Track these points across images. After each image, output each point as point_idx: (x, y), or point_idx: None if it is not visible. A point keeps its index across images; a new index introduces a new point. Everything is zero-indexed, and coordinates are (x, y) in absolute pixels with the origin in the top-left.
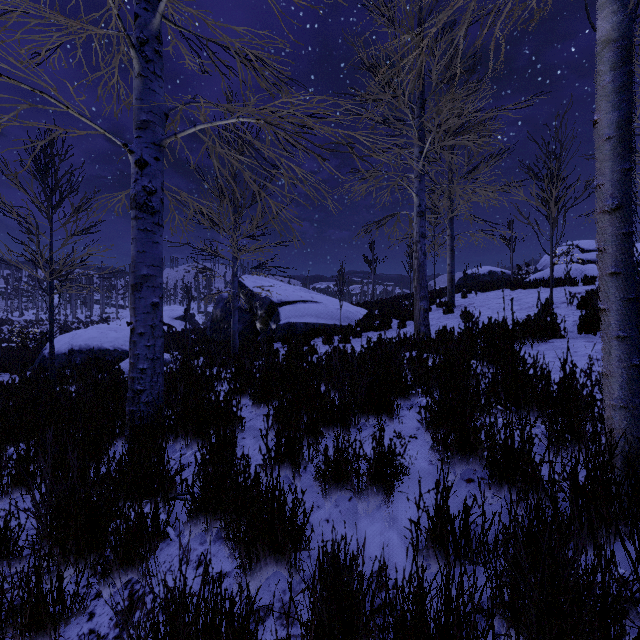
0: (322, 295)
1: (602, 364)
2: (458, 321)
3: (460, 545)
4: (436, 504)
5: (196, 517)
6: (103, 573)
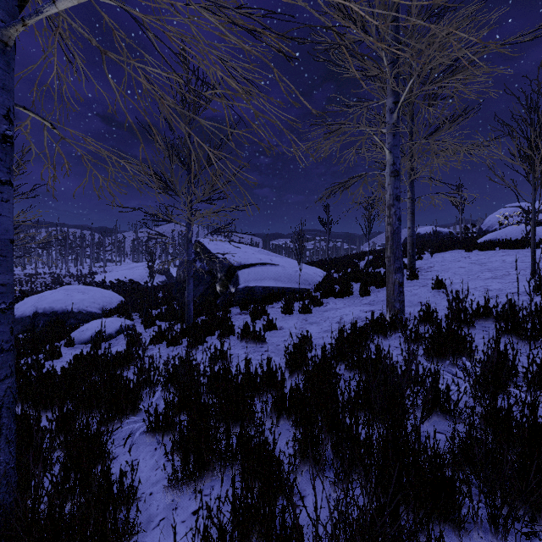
0: (281, 256)
1: None
2: (429, 291)
3: None
4: None
5: None
6: None
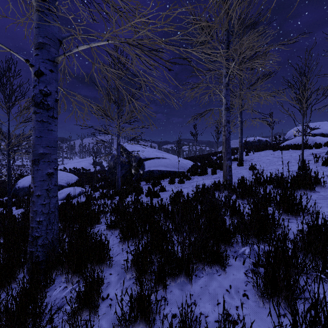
0: (168, 154)
1: None
2: (247, 171)
3: None
4: None
5: None
6: None
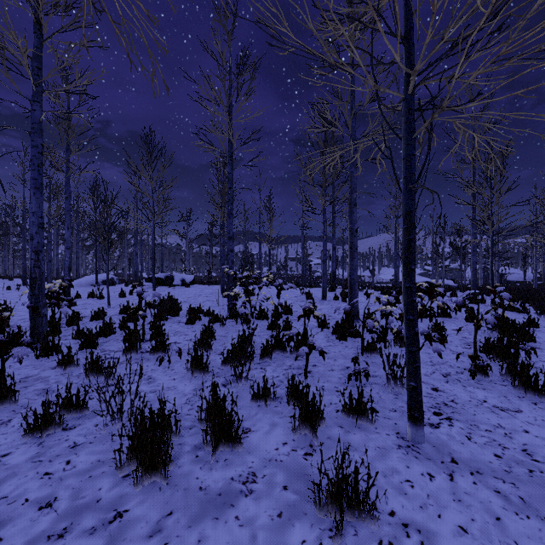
0: (520, 270)
1: None
2: None
3: None
4: None
5: None
6: None
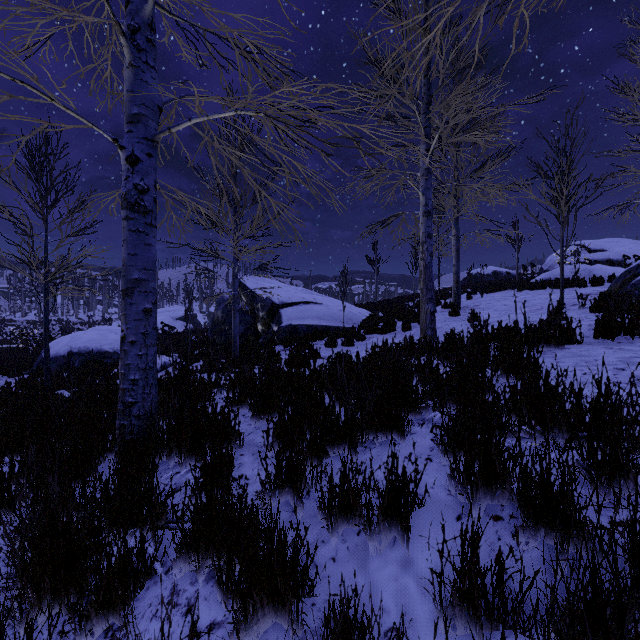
0: (324, 296)
1: (628, 375)
2: (465, 324)
3: (492, 605)
4: (463, 554)
5: (186, 552)
6: (80, 620)
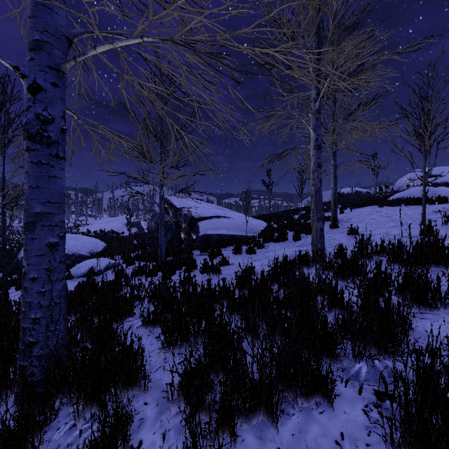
0: (232, 211)
1: None
2: (345, 236)
3: None
4: None
5: None
6: None
